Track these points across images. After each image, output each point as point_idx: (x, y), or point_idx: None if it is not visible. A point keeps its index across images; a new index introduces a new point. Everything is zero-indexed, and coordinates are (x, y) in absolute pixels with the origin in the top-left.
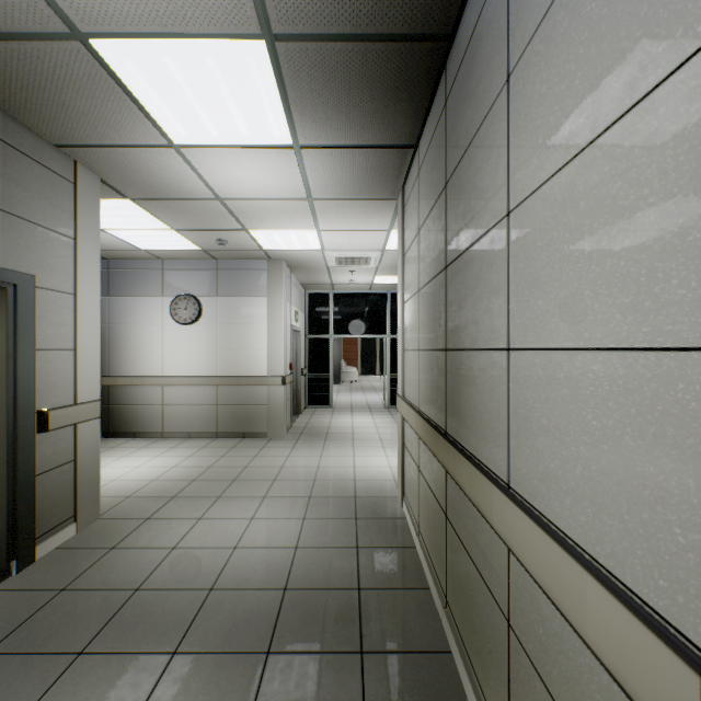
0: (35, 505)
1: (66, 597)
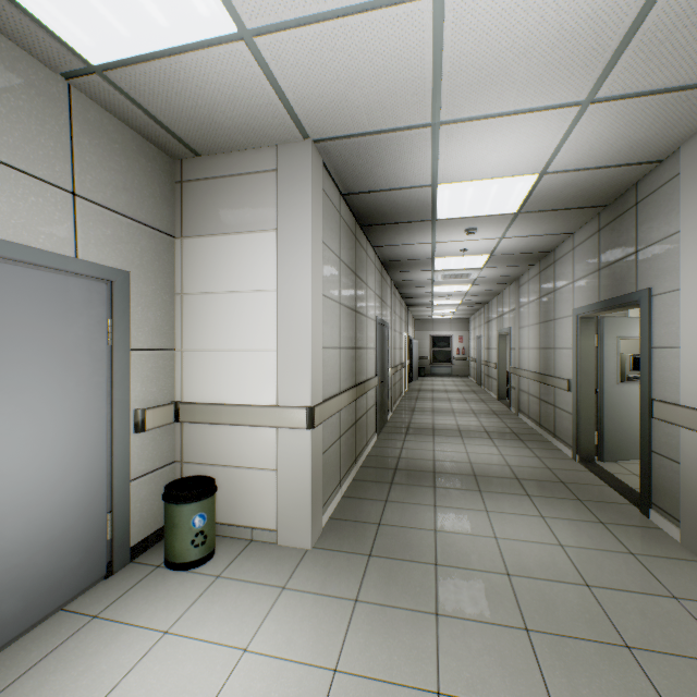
0: (649, 473)
1: (568, 496)
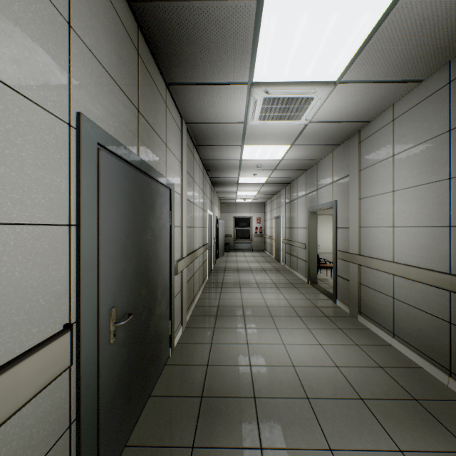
0: None
1: None
